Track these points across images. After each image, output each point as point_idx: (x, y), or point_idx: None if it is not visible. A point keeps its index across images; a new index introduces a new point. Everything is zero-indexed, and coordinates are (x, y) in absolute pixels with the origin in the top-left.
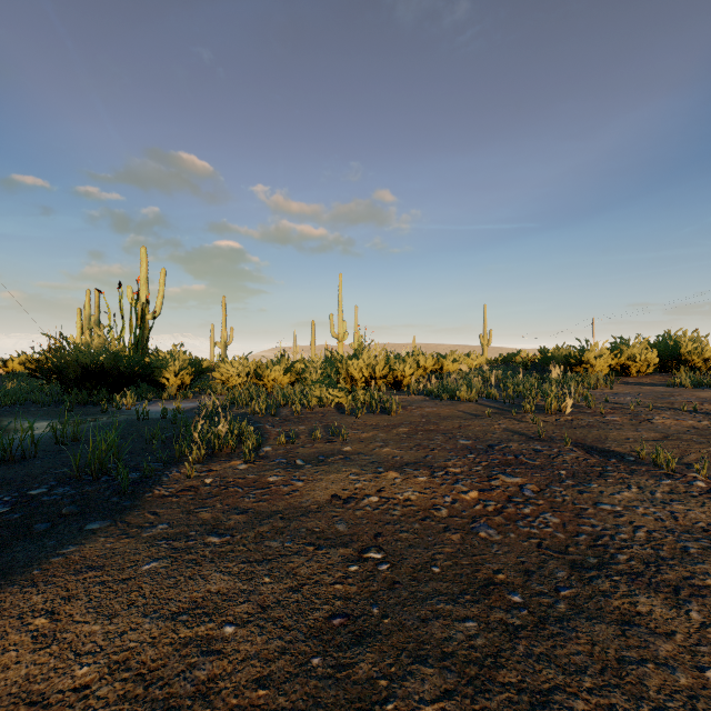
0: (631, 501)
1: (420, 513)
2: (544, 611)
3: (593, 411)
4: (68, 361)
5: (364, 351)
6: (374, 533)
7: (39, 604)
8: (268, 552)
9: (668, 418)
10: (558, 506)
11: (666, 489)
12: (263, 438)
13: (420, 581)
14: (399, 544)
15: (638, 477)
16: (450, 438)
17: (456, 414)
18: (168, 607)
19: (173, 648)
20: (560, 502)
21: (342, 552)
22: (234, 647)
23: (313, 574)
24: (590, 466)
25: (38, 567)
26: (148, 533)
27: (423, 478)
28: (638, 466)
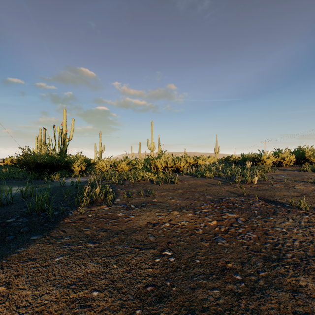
0: (290, 226)
1: (189, 232)
2: (253, 284)
3: (267, 182)
4: (30, 160)
5: (163, 155)
6: (167, 242)
7: (3, 279)
8: (116, 251)
9: (302, 186)
10: (255, 228)
11: (305, 220)
12: (116, 195)
13: (190, 267)
14: (179, 247)
15: (291, 214)
16: (202, 195)
17: (204, 184)
18: (65, 280)
19: (66, 304)
20: (255, 226)
21: (152, 251)
22: (97, 303)
23: (138, 263)
24: (268, 208)
25: (5, 258)
26: (59, 241)
27: (190, 214)
28: (291, 208)
